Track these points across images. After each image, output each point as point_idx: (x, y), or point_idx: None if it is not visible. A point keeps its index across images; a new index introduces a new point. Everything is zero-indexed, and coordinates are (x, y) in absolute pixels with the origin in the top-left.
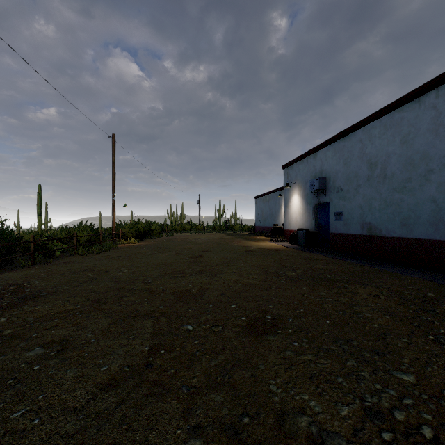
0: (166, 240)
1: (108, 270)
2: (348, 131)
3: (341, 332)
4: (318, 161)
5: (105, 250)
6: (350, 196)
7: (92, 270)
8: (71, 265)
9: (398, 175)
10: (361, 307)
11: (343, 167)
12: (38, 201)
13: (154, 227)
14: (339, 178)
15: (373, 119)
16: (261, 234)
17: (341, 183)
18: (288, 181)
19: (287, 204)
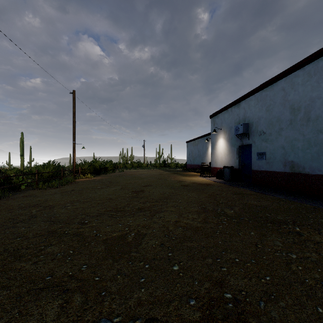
0: (116, 176)
1: (54, 205)
2: (271, 82)
3: None
4: (242, 110)
5: (63, 184)
6: (273, 138)
7: (40, 205)
8: (27, 199)
9: None
10: None
11: (265, 114)
12: (21, 145)
13: (109, 165)
14: (262, 123)
15: (296, 68)
16: (191, 170)
17: (264, 127)
18: (215, 127)
19: (214, 146)
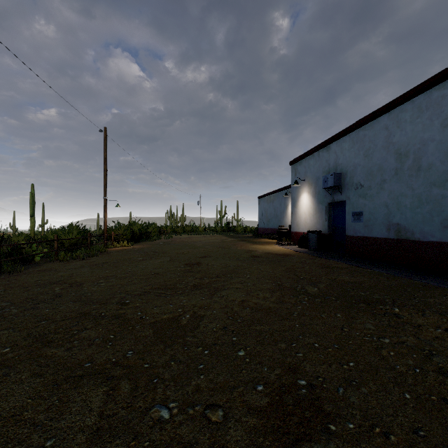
0: (163, 243)
1: (83, 282)
2: (370, 118)
3: (446, 427)
4: (332, 155)
5: (92, 255)
6: (373, 193)
7: (64, 282)
8: (45, 274)
9: (438, 166)
10: (445, 358)
11: (363, 160)
12: (31, 202)
13: (152, 229)
14: (358, 172)
15: (403, 100)
16: (265, 236)
17: (361, 178)
18: (296, 178)
19: (295, 204)
